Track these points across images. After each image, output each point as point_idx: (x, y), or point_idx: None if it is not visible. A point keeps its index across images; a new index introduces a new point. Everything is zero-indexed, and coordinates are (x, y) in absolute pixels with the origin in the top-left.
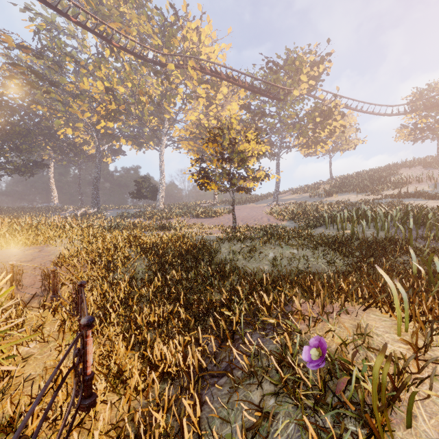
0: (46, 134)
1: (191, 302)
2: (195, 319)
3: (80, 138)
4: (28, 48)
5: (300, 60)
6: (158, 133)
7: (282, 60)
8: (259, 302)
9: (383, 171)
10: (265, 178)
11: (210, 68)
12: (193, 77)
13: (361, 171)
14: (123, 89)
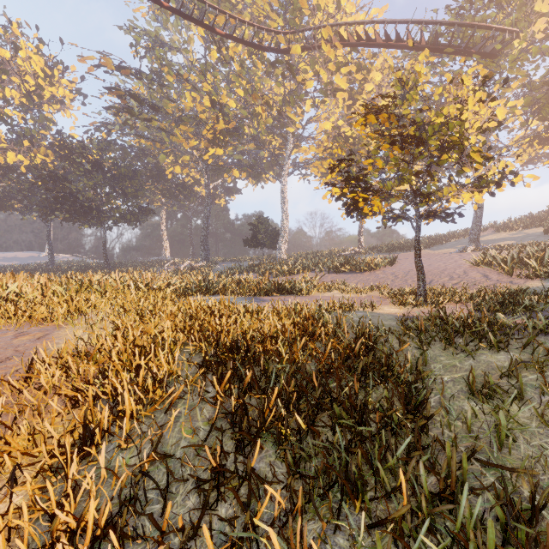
0: (155, 176)
1: None
2: None
3: (190, 177)
4: (127, 68)
5: None
6: (280, 159)
7: None
8: None
9: None
10: (501, 181)
11: (357, 33)
12: (329, 57)
13: None
14: (234, 102)
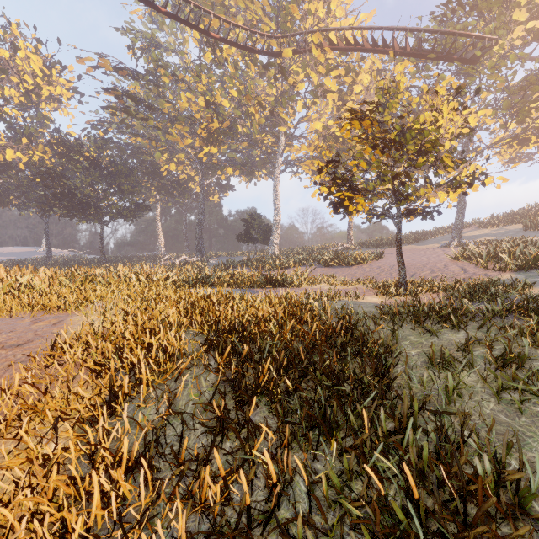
0: (151, 173)
1: None
2: None
3: (185, 174)
4: (124, 69)
5: None
6: (273, 157)
7: None
8: None
9: None
10: (473, 182)
11: (346, 38)
12: (319, 60)
13: None
14: (228, 103)
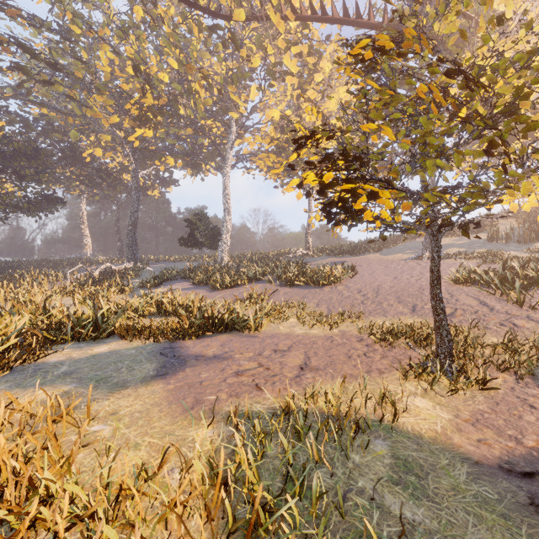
0: (68, 157)
1: None
2: None
3: (117, 162)
4: (13, 7)
5: None
6: (222, 149)
7: None
8: None
9: None
10: None
11: (311, 4)
12: (278, 30)
13: None
14: (166, 76)
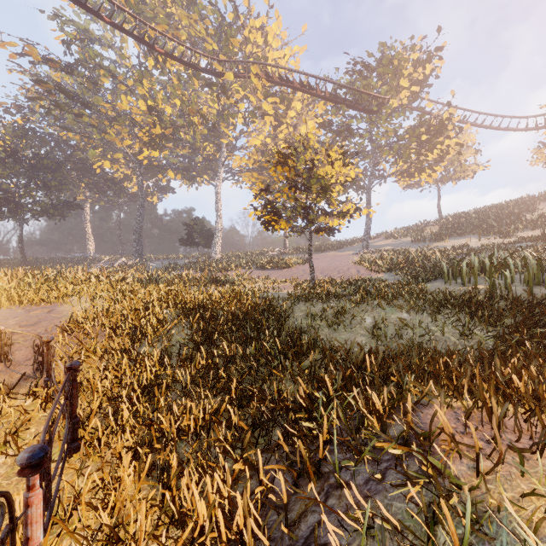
0: (80, 169)
1: (248, 395)
2: (253, 426)
3: (120, 172)
4: (56, 61)
5: (399, 58)
6: (214, 164)
7: (375, 59)
8: (364, 407)
9: (513, 207)
10: (355, 213)
11: (280, 75)
12: (258, 88)
13: (482, 207)
14: (170, 109)
